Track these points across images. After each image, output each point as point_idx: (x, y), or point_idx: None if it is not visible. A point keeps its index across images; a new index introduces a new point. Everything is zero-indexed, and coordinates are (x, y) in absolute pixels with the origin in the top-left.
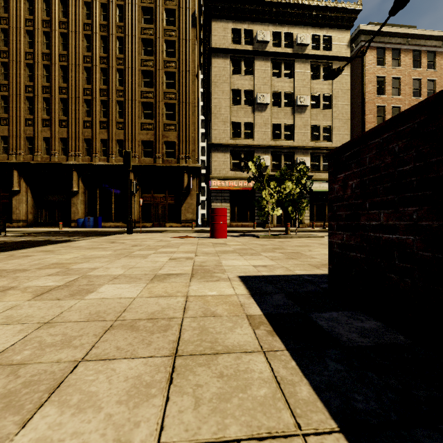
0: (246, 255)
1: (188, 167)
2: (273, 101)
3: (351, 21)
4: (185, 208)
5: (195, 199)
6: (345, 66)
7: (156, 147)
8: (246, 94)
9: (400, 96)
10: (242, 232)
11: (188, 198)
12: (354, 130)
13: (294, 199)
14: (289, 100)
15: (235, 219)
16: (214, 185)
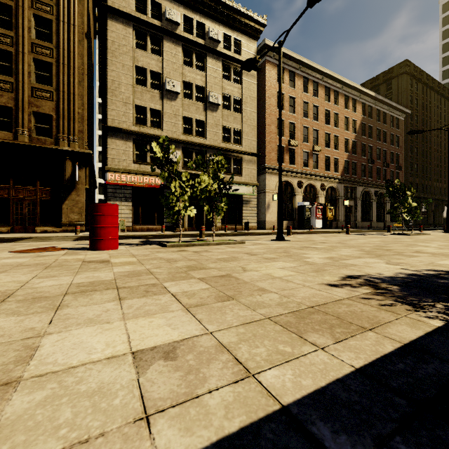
0: (132, 294)
1: (73, 152)
2: (184, 92)
3: (258, 32)
4: (68, 206)
5: (84, 195)
6: (253, 75)
7: (17, 118)
8: (153, 76)
9: (295, 114)
10: (146, 237)
11: (73, 193)
12: (260, 138)
13: (211, 196)
14: (201, 95)
15: (140, 222)
16: (112, 179)
